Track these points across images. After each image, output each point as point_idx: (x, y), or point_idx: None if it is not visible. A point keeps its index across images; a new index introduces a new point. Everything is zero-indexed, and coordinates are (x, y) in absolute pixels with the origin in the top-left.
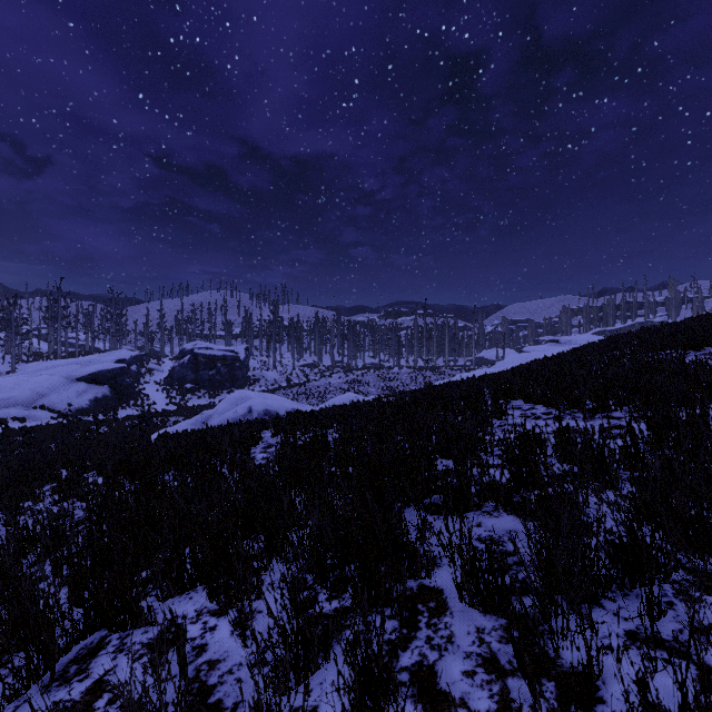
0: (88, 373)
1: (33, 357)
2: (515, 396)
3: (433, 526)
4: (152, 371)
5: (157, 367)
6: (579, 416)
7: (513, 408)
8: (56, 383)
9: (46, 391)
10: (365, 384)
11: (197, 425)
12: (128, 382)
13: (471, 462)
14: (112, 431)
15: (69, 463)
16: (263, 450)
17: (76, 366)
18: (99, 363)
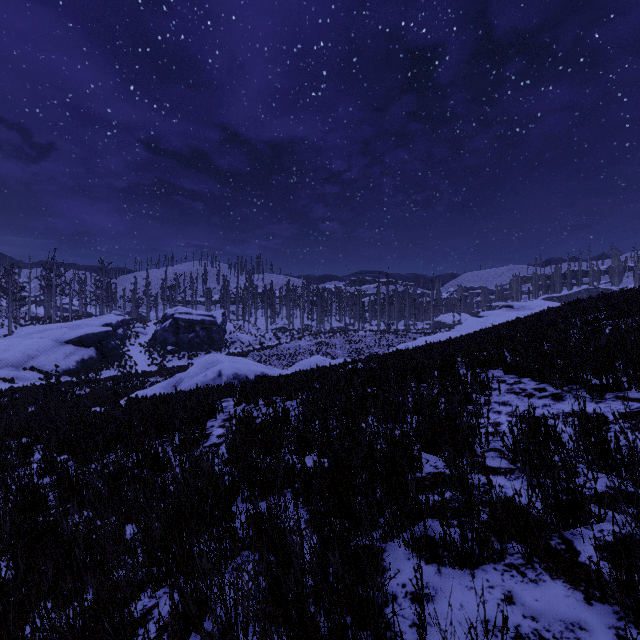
0: (76, 336)
1: (31, 321)
2: (492, 365)
3: (450, 639)
4: (138, 334)
5: (142, 330)
6: (583, 395)
7: (499, 383)
8: (45, 345)
9: (35, 353)
10: (332, 346)
11: (168, 388)
12: (113, 344)
13: (478, 476)
14: (92, 392)
15: (28, 432)
16: (222, 423)
17: (65, 330)
18: (87, 327)
